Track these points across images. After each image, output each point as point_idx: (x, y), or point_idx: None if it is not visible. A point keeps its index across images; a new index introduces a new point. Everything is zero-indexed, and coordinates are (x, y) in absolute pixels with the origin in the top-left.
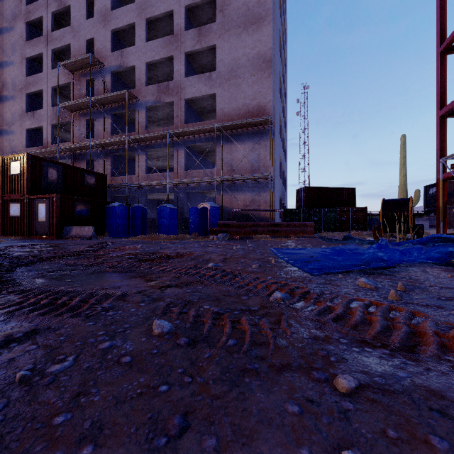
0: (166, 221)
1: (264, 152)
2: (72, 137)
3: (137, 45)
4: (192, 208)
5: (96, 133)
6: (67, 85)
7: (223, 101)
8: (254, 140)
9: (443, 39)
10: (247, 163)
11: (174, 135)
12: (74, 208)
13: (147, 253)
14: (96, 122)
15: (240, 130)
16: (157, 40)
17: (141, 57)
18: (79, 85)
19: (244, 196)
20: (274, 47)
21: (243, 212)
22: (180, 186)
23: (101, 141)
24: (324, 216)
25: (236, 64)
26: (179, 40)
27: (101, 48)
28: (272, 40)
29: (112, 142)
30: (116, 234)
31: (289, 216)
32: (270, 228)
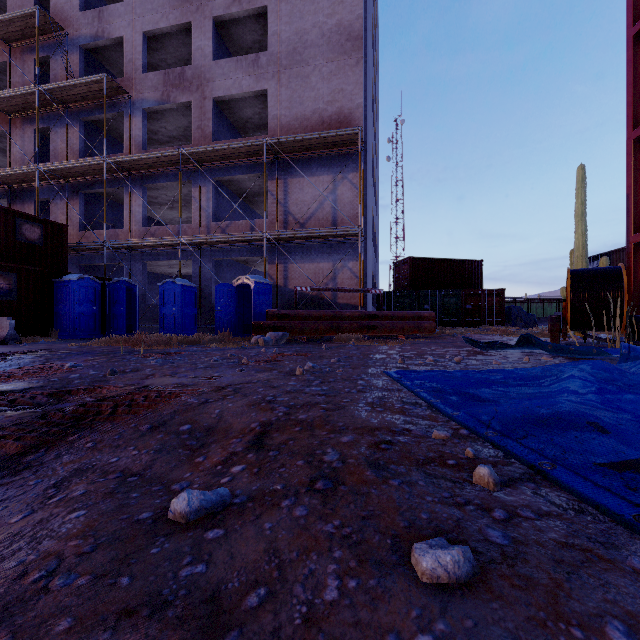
0: (174, 309)
1: (350, 192)
2: (8, 159)
3: (128, 1)
4: (222, 285)
5: (52, 154)
6: (1, 69)
7: (280, 104)
8: (332, 171)
9: (638, 15)
10: (320, 211)
11: (192, 158)
12: None
13: (40, 396)
14: (54, 134)
15: (309, 153)
16: None
17: (135, 21)
18: (22, 67)
19: (315, 268)
20: (366, 16)
21: (314, 294)
22: (204, 248)
23: (58, 165)
24: (440, 303)
25: (301, 42)
26: None
27: (63, 3)
28: (362, 3)
29: (79, 168)
30: (74, 333)
31: (386, 303)
32: (362, 322)
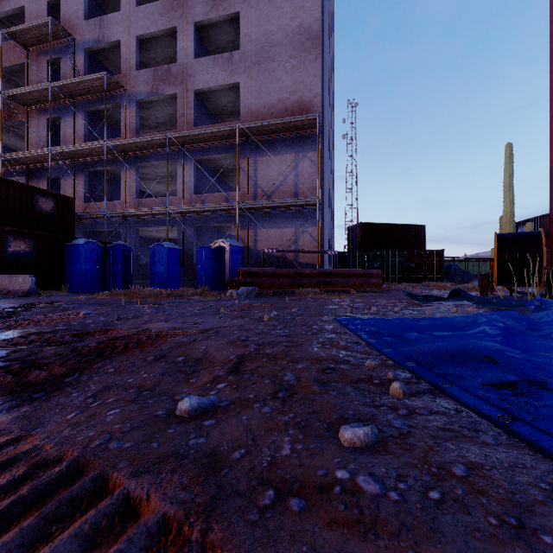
0: (163, 268)
1: (309, 168)
2: (26, 143)
3: (124, 11)
4: (202, 247)
5: (62, 139)
6: (20, 69)
7: (250, 94)
8: (294, 150)
9: None
10: (284, 184)
11: (177, 141)
12: (3, 246)
13: (67, 336)
14: (63, 122)
15: (275, 135)
16: (152, 3)
17: (129, 27)
18: (37, 67)
19: (280, 232)
20: (323, 18)
21: (279, 255)
22: (187, 216)
23: (67, 148)
24: (387, 262)
25: (268, 41)
26: (186, 4)
27: (70, 14)
28: (319, 8)
29: (84, 150)
30: (81, 287)
31: (341, 262)
32: (320, 278)
